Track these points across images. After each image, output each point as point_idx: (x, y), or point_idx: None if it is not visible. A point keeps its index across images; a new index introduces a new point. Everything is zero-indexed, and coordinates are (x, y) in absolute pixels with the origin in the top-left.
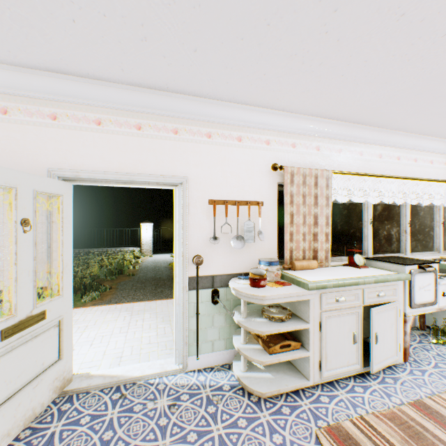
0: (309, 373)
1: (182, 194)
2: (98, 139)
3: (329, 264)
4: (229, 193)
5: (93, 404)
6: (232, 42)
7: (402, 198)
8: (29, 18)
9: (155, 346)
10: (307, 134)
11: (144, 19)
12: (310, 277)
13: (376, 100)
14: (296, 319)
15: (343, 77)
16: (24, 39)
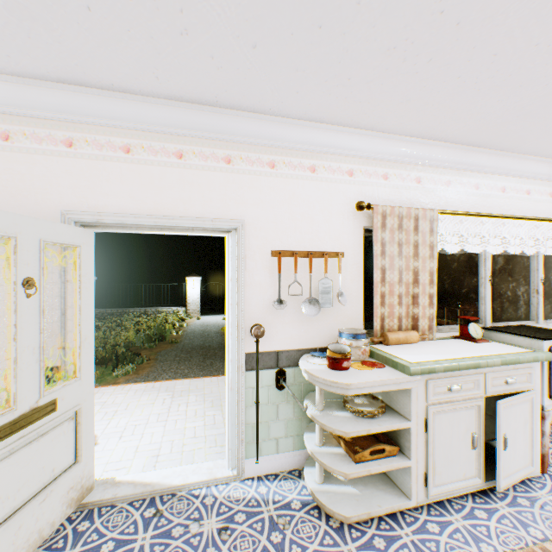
0: (411, 489)
1: (236, 243)
2: (127, 172)
3: (434, 336)
4: (299, 241)
5: (118, 524)
6: (306, 31)
7: (532, 246)
8: (29, 6)
9: (202, 442)
10: (404, 162)
11: (184, 2)
12: (410, 355)
13: (503, 111)
14: (392, 414)
15: (460, 79)
16: (26, 38)
